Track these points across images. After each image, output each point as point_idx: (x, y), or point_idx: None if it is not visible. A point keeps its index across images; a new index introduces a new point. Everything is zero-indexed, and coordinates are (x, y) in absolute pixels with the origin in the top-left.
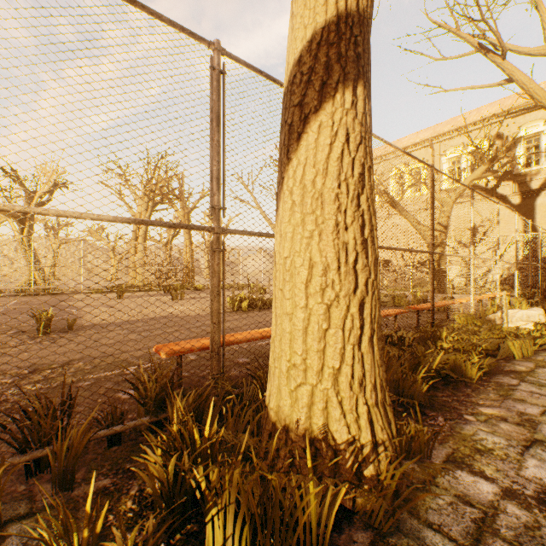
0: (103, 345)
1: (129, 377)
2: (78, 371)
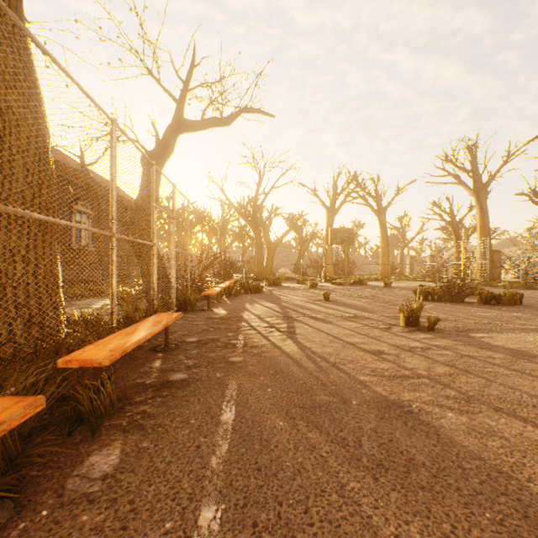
0: (334, 338)
1: (222, 340)
2: (259, 333)
